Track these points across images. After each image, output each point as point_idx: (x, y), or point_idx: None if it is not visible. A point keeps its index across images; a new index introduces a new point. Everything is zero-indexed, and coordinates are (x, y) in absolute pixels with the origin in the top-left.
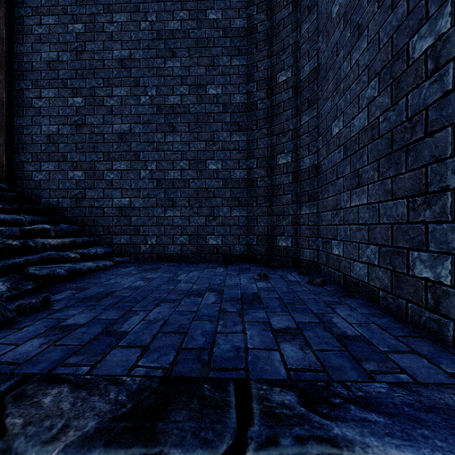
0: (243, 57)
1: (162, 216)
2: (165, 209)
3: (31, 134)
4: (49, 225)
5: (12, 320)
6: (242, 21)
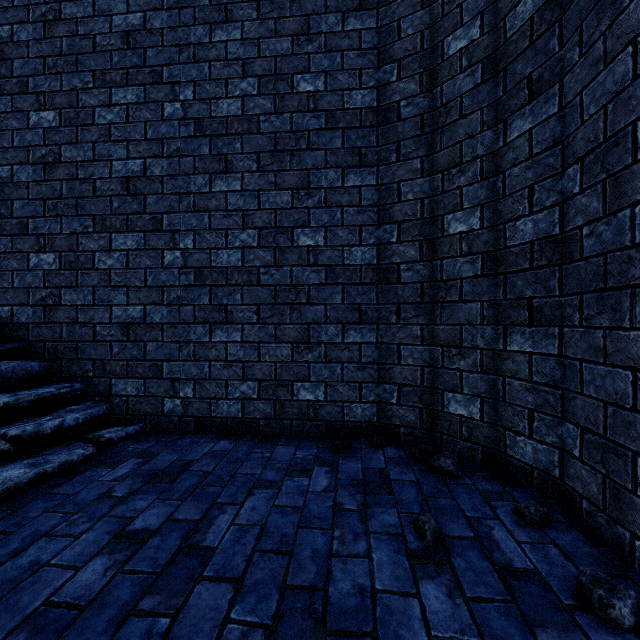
0: (369, 13)
1: (205, 341)
2: (211, 327)
3: None
4: None
5: None
6: None
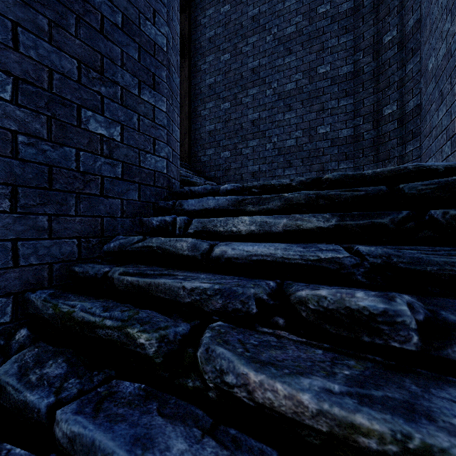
0: (350, 34)
1: (282, 175)
2: (284, 170)
3: (200, 133)
4: (214, 183)
5: None
6: (348, 4)
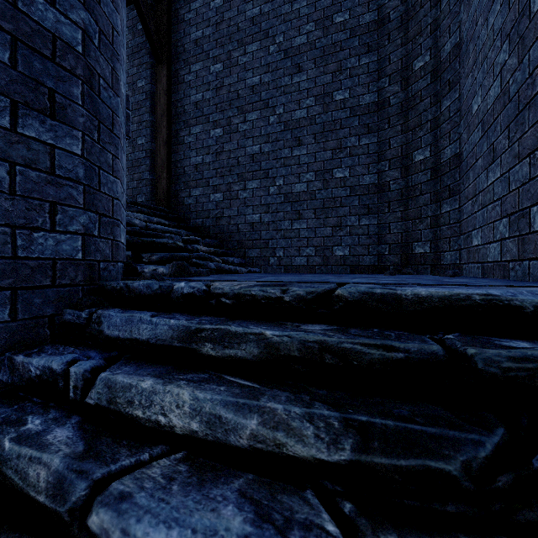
0: (373, 53)
1: (289, 229)
2: (292, 222)
3: (183, 167)
4: (199, 238)
5: (193, 275)
6: (371, 15)
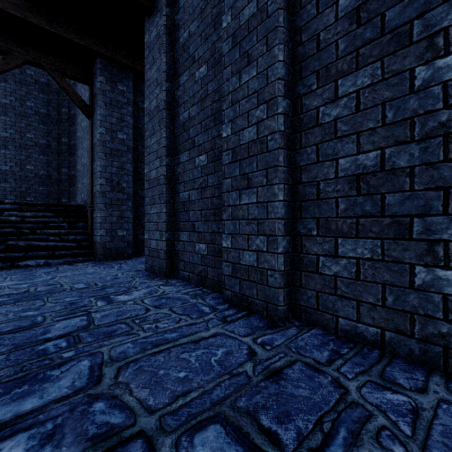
0: (46, 126)
1: None
2: (1, 183)
3: None
4: None
5: None
6: (45, 111)
